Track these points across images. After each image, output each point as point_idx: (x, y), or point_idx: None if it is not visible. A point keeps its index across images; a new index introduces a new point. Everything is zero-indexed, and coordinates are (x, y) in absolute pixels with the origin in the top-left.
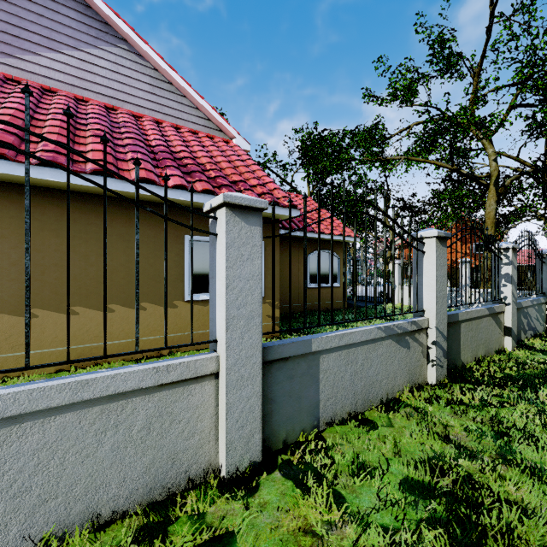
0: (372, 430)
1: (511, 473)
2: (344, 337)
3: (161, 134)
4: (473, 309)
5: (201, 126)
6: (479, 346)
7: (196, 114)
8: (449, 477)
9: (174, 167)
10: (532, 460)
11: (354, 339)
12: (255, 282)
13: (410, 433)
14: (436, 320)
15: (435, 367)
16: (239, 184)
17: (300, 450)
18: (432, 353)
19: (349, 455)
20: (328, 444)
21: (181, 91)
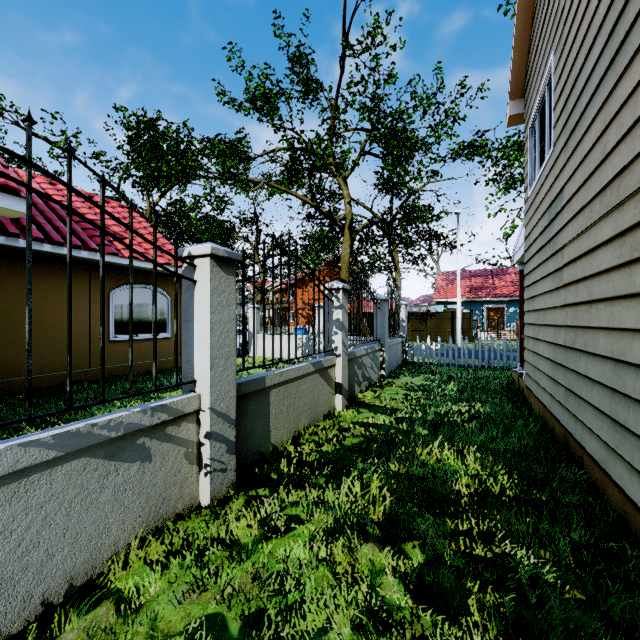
0: None
1: None
2: None
3: None
4: (291, 368)
5: None
6: (300, 415)
7: None
8: None
9: None
10: None
11: None
12: None
13: None
14: (211, 396)
15: (209, 477)
16: None
17: None
18: (205, 453)
19: None
20: None
21: None
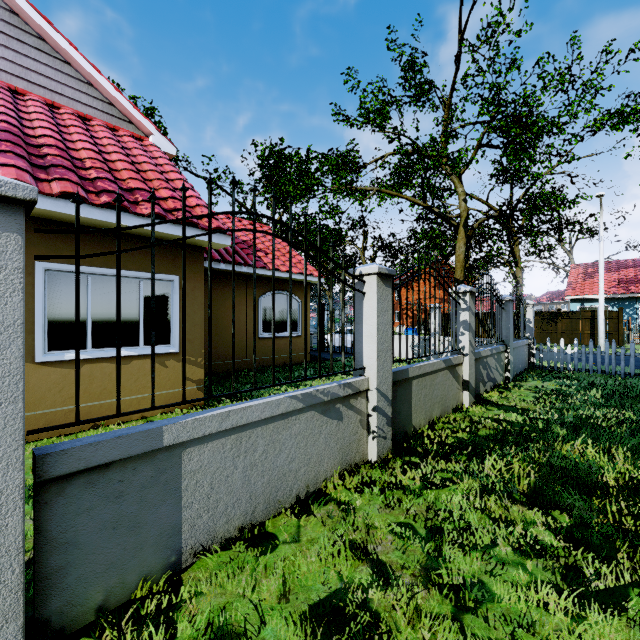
0: (262, 556)
1: (432, 602)
2: (231, 416)
3: (14, 108)
4: (427, 363)
5: (97, 110)
6: (434, 405)
7: (88, 91)
8: (342, 634)
9: (16, 154)
10: (457, 578)
11: (249, 417)
12: (5, 337)
13: (319, 550)
14: (377, 379)
15: (376, 440)
16: (137, 192)
17: (123, 622)
18: (372, 422)
19: (204, 618)
20: (183, 597)
21: (62, 54)
